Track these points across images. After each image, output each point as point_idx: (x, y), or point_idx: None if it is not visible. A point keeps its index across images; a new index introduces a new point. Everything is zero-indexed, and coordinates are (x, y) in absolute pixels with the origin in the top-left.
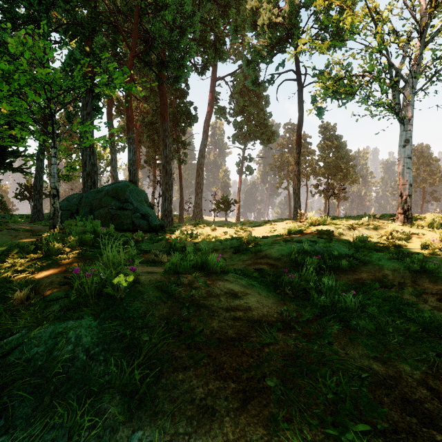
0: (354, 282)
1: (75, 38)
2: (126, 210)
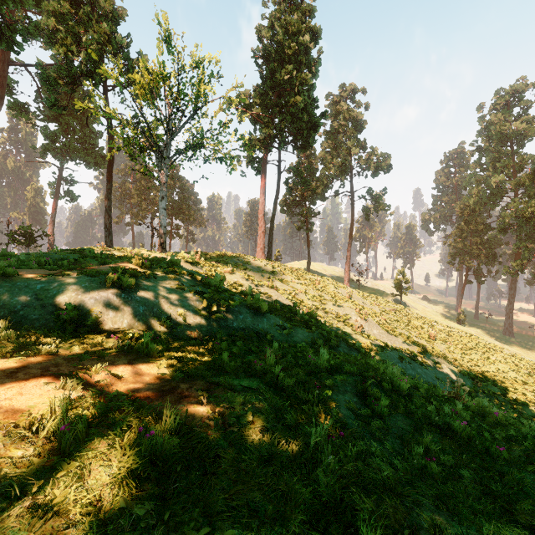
0: None
1: None
2: None
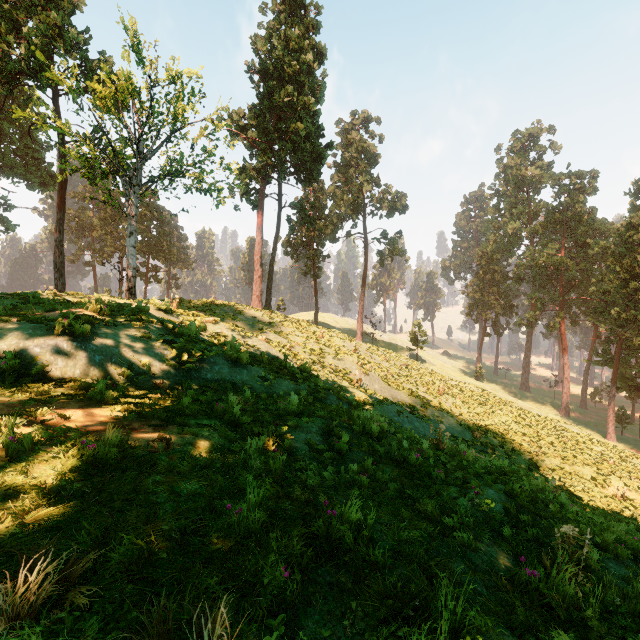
0: None
1: None
2: None
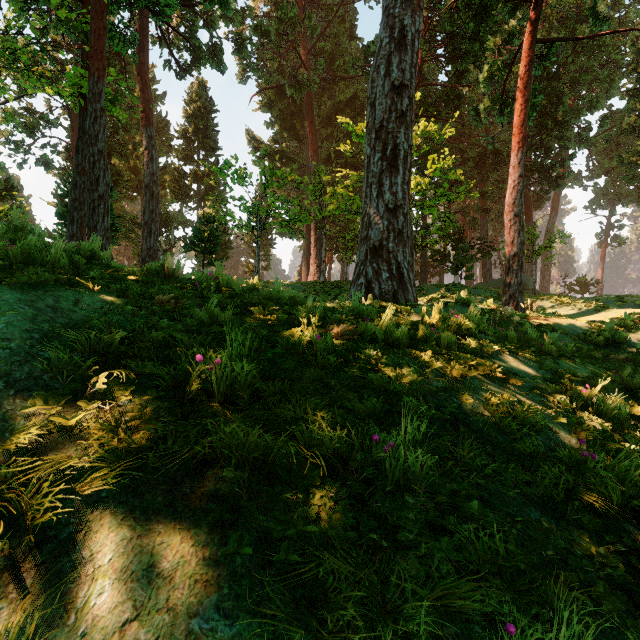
0: None
1: None
2: (527, 290)
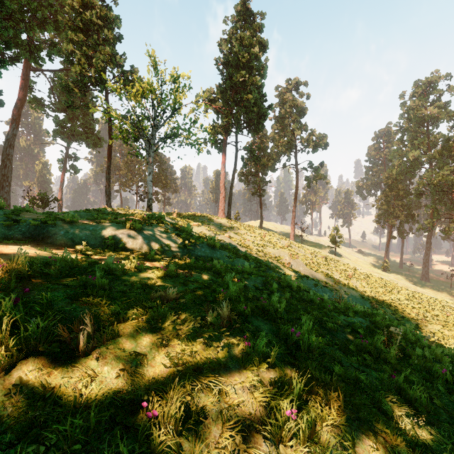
0: None
1: None
2: None
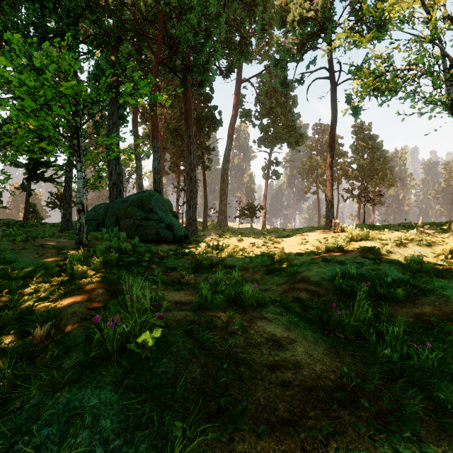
0: (416, 318)
1: (102, 48)
2: (150, 221)
